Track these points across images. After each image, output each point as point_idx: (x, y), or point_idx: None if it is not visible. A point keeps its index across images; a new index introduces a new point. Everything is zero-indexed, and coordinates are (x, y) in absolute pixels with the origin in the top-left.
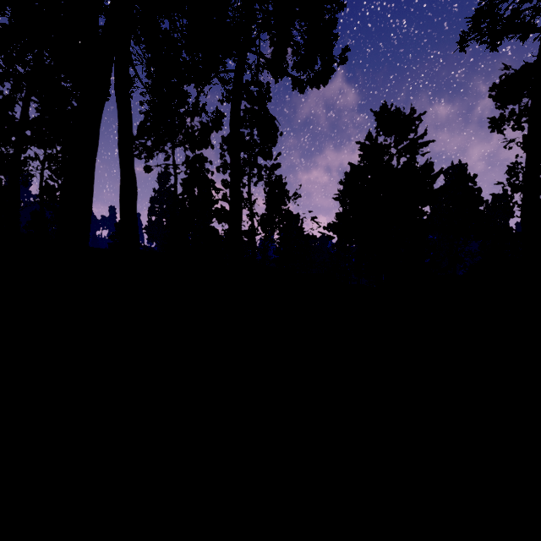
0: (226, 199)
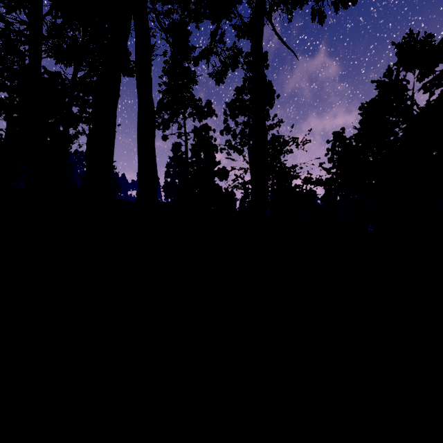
0: (236, 148)
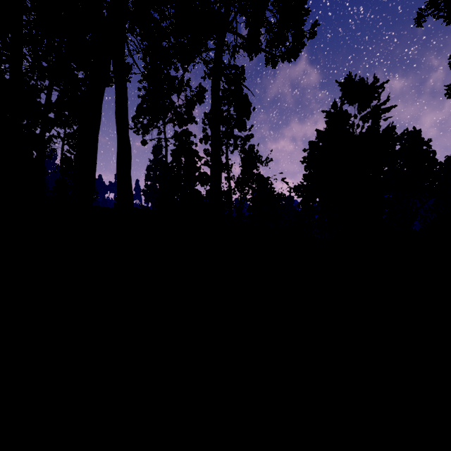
0: (207, 164)
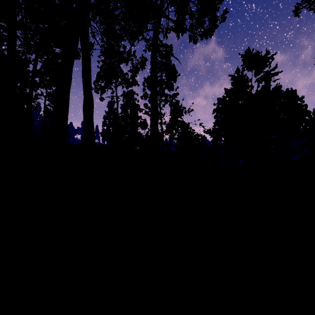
0: (147, 113)
